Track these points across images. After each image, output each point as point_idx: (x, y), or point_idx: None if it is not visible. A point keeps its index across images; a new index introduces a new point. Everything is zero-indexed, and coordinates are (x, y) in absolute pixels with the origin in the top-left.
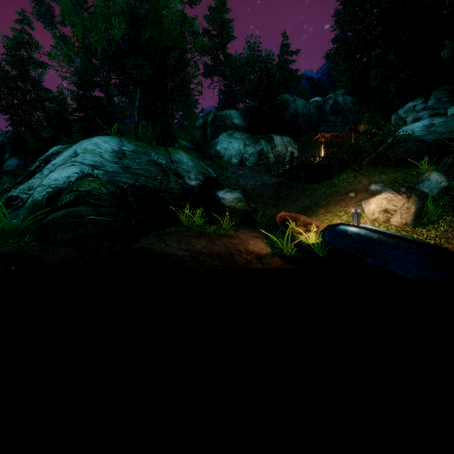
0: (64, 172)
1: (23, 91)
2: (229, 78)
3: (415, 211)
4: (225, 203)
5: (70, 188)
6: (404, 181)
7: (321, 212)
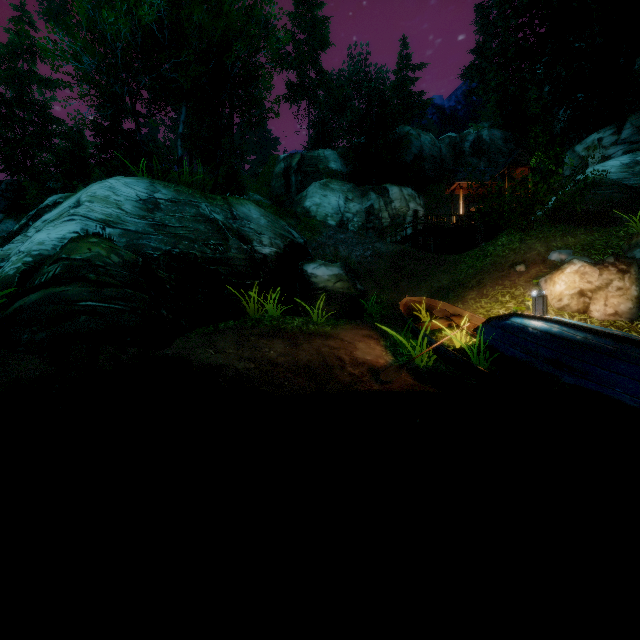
0: (57, 230)
1: (21, 122)
2: (323, 105)
3: (632, 293)
4: (318, 282)
5: (57, 255)
6: (606, 246)
7: (471, 296)
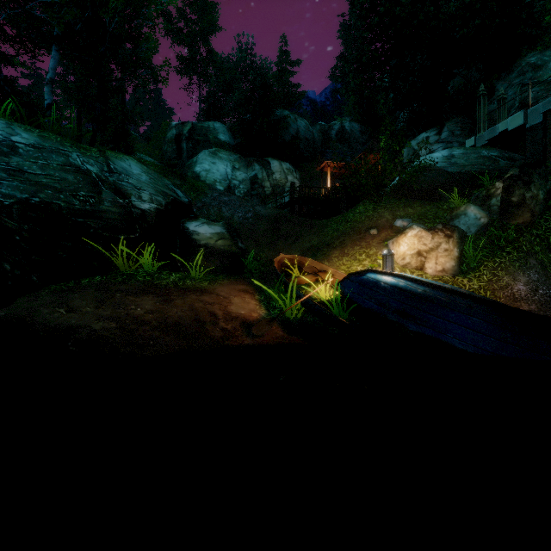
0: None
1: None
2: (214, 83)
3: (455, 254)
4: (200, 239)
5: None
6: (435, 216)
7: (335, 255)
